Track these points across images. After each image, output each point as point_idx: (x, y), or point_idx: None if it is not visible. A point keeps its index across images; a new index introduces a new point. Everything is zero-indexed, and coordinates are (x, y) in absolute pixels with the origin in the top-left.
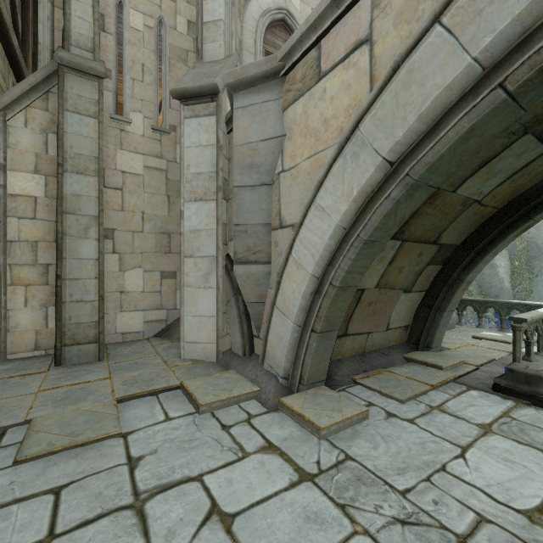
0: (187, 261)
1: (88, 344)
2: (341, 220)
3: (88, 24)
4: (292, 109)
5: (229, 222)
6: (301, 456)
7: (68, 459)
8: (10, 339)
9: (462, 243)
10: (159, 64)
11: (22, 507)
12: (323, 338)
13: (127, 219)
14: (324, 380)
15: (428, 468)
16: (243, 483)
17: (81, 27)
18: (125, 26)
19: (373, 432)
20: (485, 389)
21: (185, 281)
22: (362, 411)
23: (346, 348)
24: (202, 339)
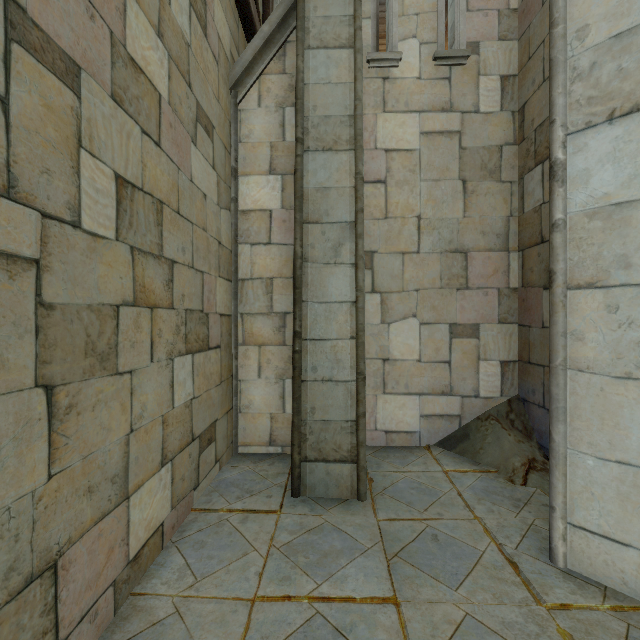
0: (574, 300)
1: (340, 462)
2: None
3: None
4: None
5: None
6: None
7: None
8: (242, 424)
9: None
10: None
11: None
12: None
13: (393, 232)
14: None
15: None
16: None
17: None
18: None
19: None
20: None
21: (568, 354)
22: None
23: None
24: (639, 539)
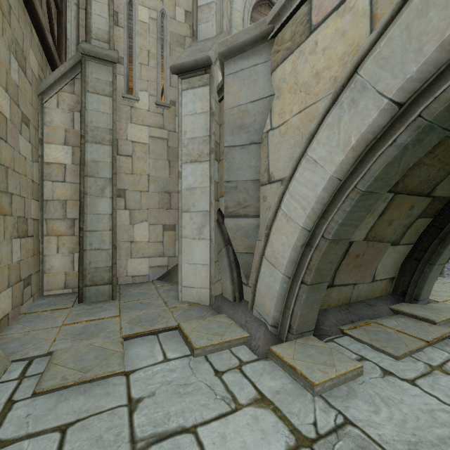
0: (184, 216)
1: (104, 285)
2: (336, 171)
3: (105, 19)
4: (280, 68)
5: (220, 181)
6: (296, 414)
7: (77, 394)
8: (46, 279)
9: None
10: (162, 52)
11: (32, 444)
12: (313, 290)
13: (136, 181)
14: (312, 330)
15: (445, 446)
16: (237, 441)
17: (99, 23)
18: (134, 20)
19: (371, 392)
20: None
21: (182, 233)
22: (356, 367)
23: (332, 298)
24: (197, 284)
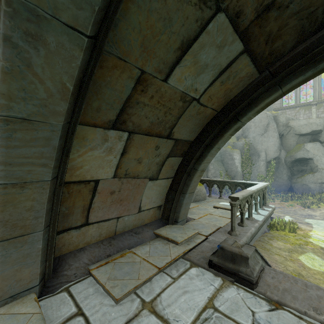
0: None
1: None
2: None
3: None
4: None
5: None
6: None
7: None
8: None
9: (195, 139)
10: None
11: None
12: (14, 245)
13: None
14: (36, 286)
15: None
16: None
17: None
18: None
19: None
20: (203, 266)
21: None
22: None
23: (91, 235)
24: None
